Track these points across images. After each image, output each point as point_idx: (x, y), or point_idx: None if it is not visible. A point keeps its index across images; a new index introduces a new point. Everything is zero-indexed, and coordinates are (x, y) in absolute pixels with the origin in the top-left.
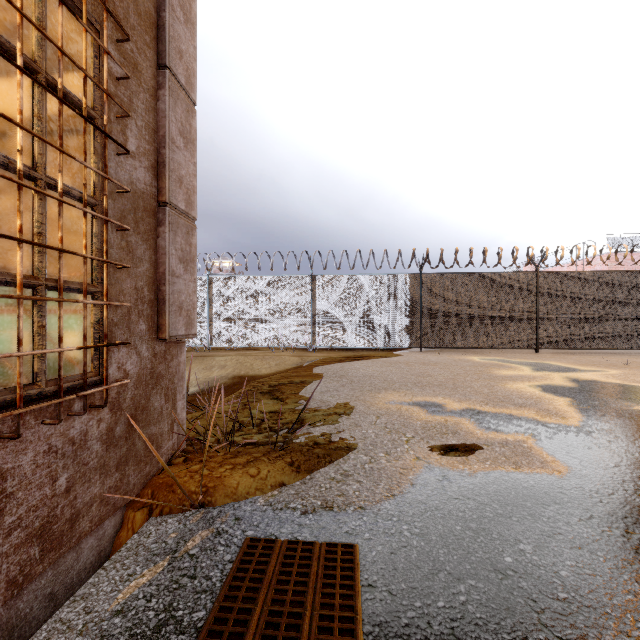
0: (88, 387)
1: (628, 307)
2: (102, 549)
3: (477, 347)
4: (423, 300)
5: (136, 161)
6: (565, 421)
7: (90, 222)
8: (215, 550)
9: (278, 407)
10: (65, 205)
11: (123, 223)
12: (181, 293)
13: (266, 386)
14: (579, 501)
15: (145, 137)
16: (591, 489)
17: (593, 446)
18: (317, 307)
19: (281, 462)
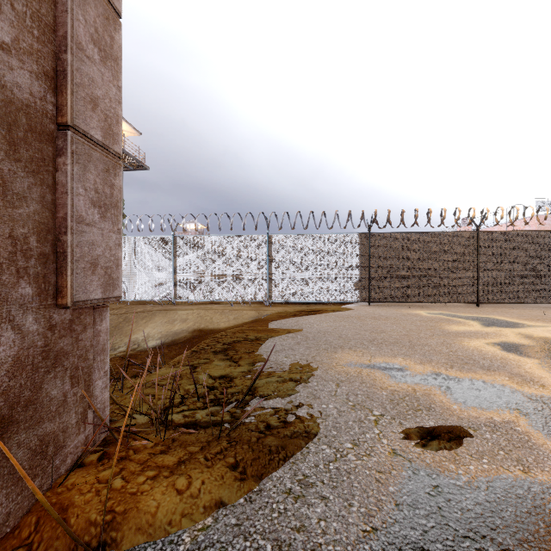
0: None
1: None
2: None
3: (422, 301)
4: (371, 258)
5: (12, 58)
6: (547, 391)
7: None
8: None
9: (230, 370)
10: None
11: None
12: (95, 246)
13: (220, 344)
14: None
15: (32, 31)
16: None
17: None
18: (273, 264)
19: (221, 465)
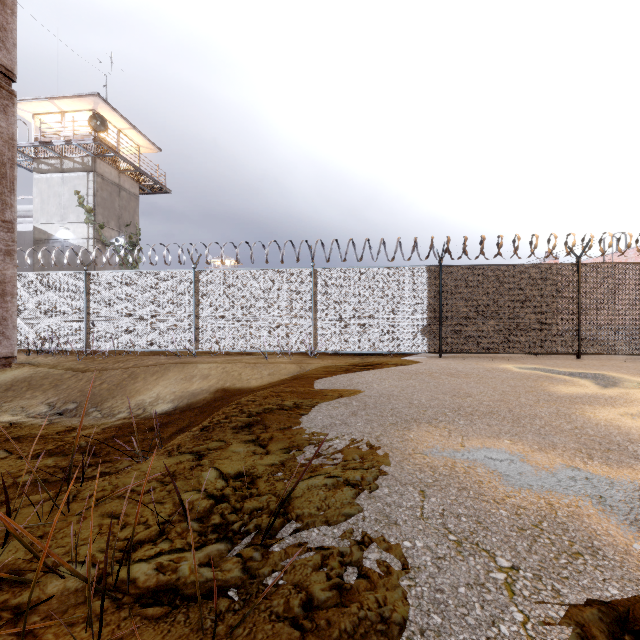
0: None
1: None
2: None
3: (507, 352)
4: (443, 297)
5: None
6: None
7: None
8: None
9: (252, 463)
10: None
11: None
12: None
13: (244, 415)
14: None
15: None
16: None
17: None
18: (319, 305)
19: None
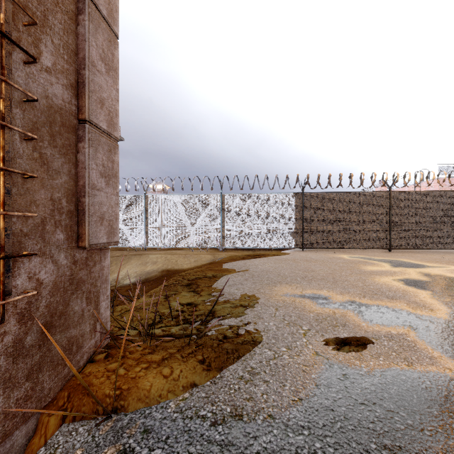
0: None
1: None
2: None
3: (345, 247)
4: (305, 212)
5: (52, 77)
6: (434, 313)
7: None
8: None
9: (194, 299)
10: None
11: (35, 135)
12: (102, 205)
13: (185, 280)
14: None
15: (63, 56)
16: None
17: None
18: (225, 218)
19: (193, 360)
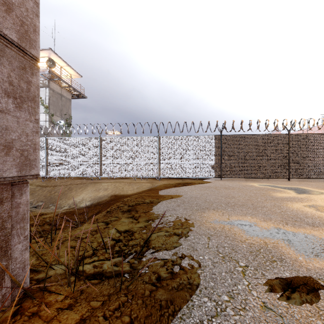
0: None
1: None
2: None
3: (254, 177)
4: (222, 150)
5: None
6: None
7: None
8: None
9: (131, 226)
10: None
11: None
12: (9, 131)
13: (126, 206)
14: None
15: None
16: None
17: None
18: (161, 154)
19: None
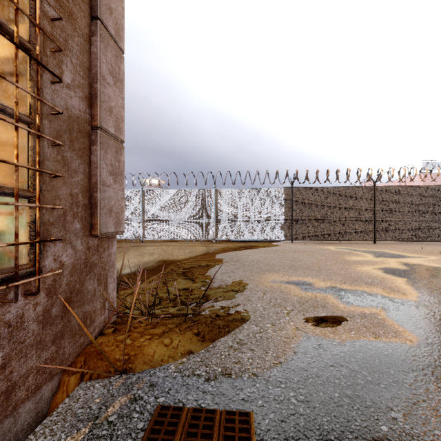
0: (23, 277)
1: (439, 211)
2: (39, 410)
3: (332, 239)
4: (294, 206)
5: (71, 91)
6: (406, 297)
7: (26, 137)
8: (130, 417)
9: (189, 285)
10: (21, 130)
11: (59, 141)
12: (111, 199)
13: (181, 269)
14: (432, 368)
15: (79, 73)
16: (439, 357)
17: (432, 318)
18: (218, 211)
19: (189, 333)
